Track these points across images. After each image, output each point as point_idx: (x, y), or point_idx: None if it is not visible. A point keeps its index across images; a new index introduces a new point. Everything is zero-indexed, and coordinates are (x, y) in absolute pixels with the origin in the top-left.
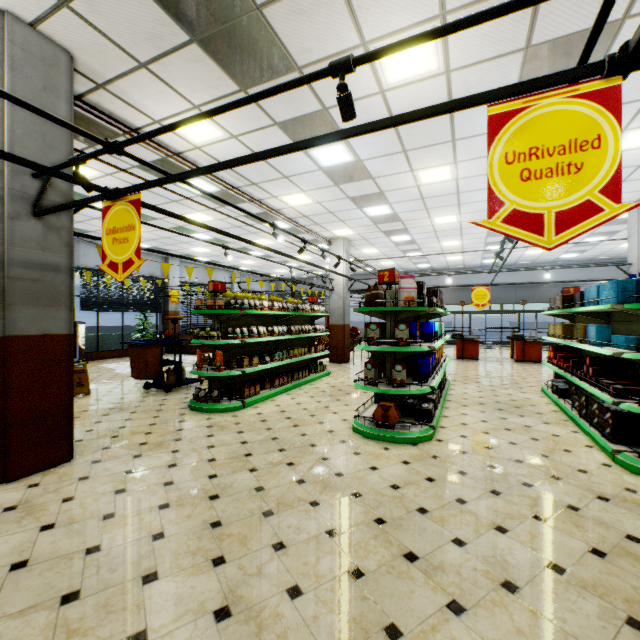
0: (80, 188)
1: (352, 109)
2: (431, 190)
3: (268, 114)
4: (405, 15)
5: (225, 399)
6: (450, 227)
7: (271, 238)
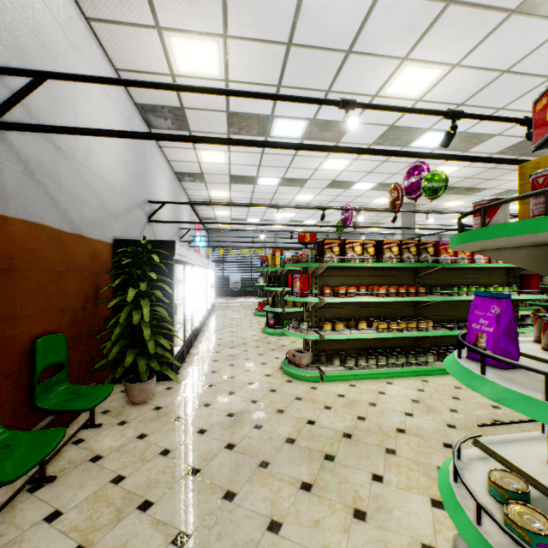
0: None
1: None
2: None
3: (482, 196)
4: None
5: None
6: None
7: (513, 220)
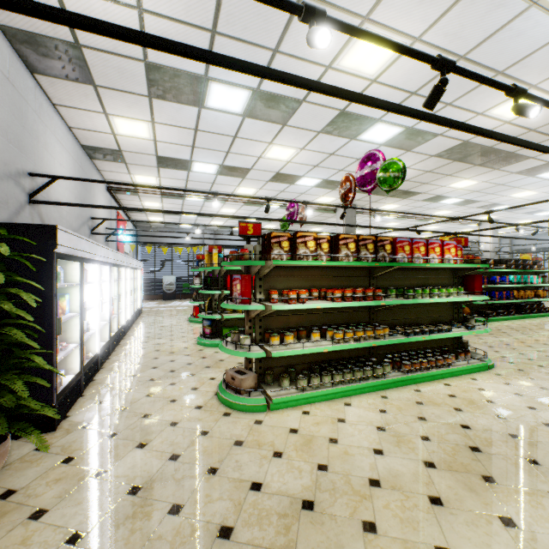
0: None
1: (419, 233)
2: (531, 197)
3: (415, 200)
4: (453, 181)
5: None
6: None
7: (436, 225)
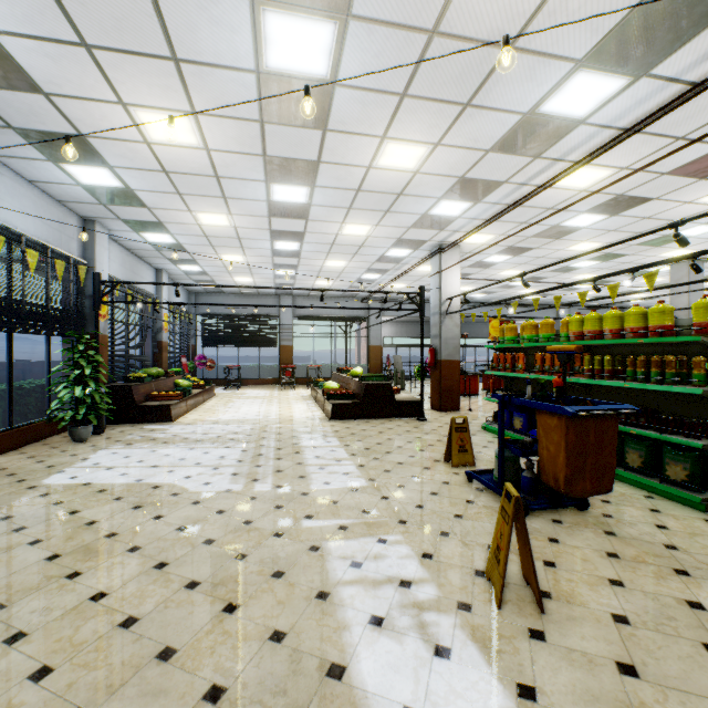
0: None
1: None
2: (676, 211)
3: None
4: None
5: None
6: (561, 255)
7: (382, 226)
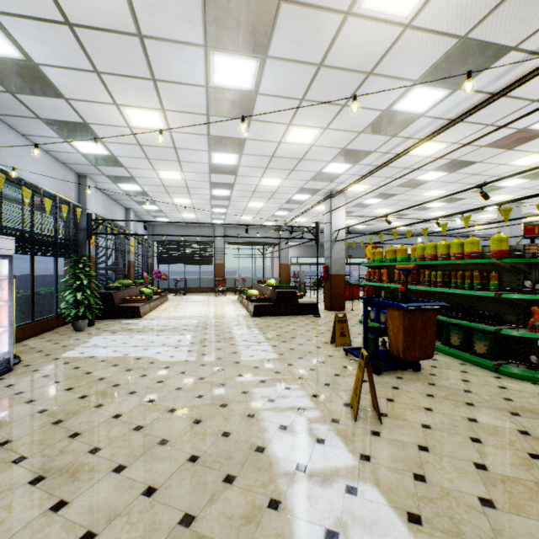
0: (302, 17)
1: None
2: (495, 170)
3: None
4: None
5: (538, 362)
6: (418, 199)
7: (289, 179)
